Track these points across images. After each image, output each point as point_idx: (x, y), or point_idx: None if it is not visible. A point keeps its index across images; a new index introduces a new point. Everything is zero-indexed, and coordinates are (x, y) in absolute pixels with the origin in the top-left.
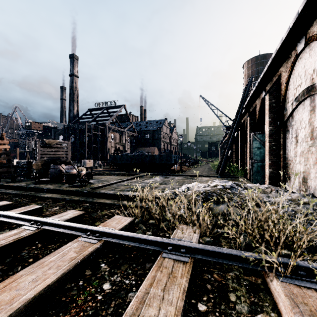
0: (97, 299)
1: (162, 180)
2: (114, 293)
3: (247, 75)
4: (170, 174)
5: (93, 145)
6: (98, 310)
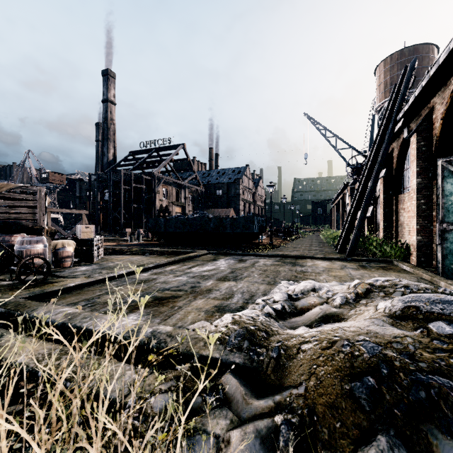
0: None
1: (230, 266)
2: None
3: (384, 84)
4: (249, 252)
5: (134, 205)
6: None
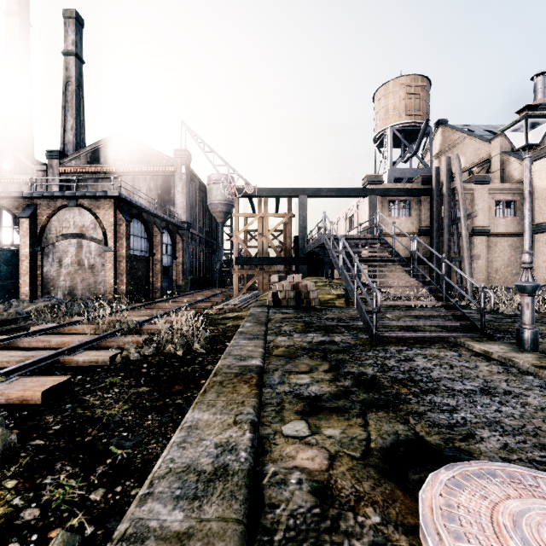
0: None
1: None
2: None
3: None
4: None
5: None
6: None
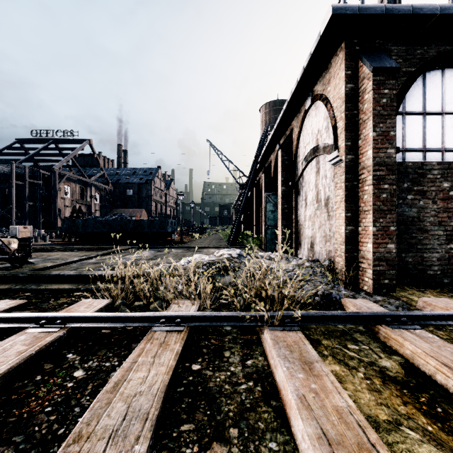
0: (67, 387)
1: (153, 254)
2: (90, 377)
3: (265, 122)
4: (165, 246)
5: (29, 202)
6: (71, 395)
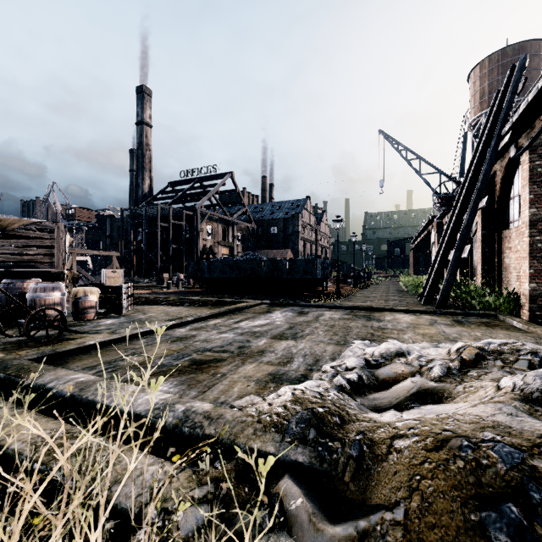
0: None
1: (288, 320)
2: None
3: (480, 93)
4: (311, 303)
5: (173, 245)
6: None
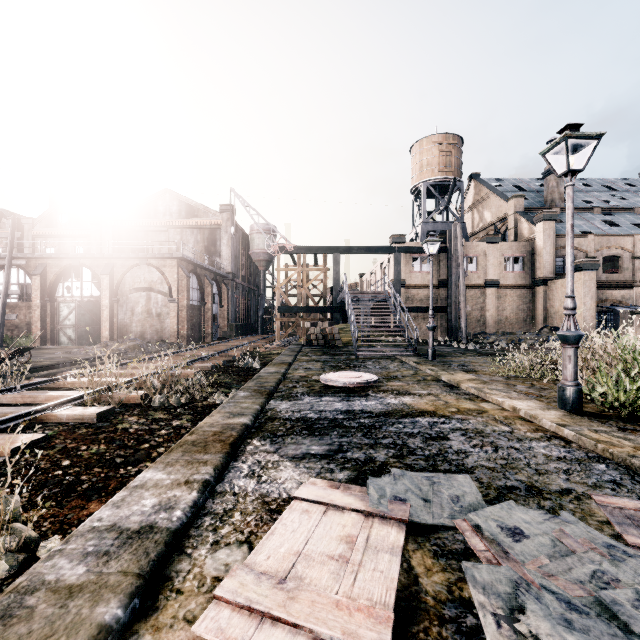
0: None
1: None
2: None
3: None
4: None
5: None
6: None
